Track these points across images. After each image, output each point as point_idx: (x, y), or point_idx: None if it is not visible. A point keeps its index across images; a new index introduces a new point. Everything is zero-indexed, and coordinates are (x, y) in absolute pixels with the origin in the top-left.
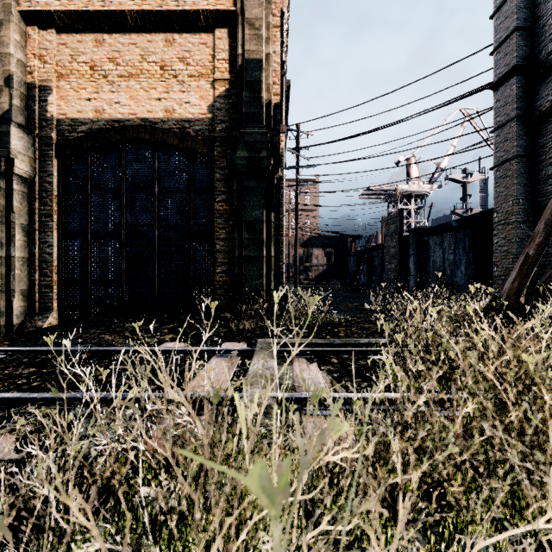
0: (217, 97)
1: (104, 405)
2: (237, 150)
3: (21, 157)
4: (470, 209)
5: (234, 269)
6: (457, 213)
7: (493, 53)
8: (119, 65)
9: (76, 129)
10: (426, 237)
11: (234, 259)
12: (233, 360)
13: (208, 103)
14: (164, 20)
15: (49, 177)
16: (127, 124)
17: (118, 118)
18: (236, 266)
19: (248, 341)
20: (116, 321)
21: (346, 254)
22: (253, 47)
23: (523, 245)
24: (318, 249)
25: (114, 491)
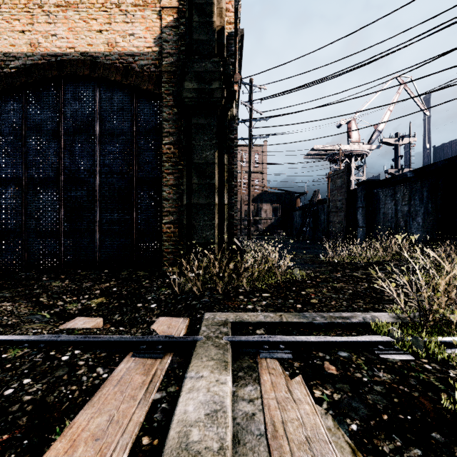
0: (164, 27)
1: None
2: (185, 81)
3: None
4: (401, 168)
5: (182, 219)
6: (390, 172)
7: None
8: None
9: (8, 65)
10: (376, 190)
11: (182, 207)
12: (157, 367)
13: (154, 35)
14: None
15: None
16: (64, 59)
17: (55, 52)
18: (184, 215)
19: (192, 315)
20: (44, 278)
21: (291, 209)
22: None
23: None
24: (267, 204)
25: None
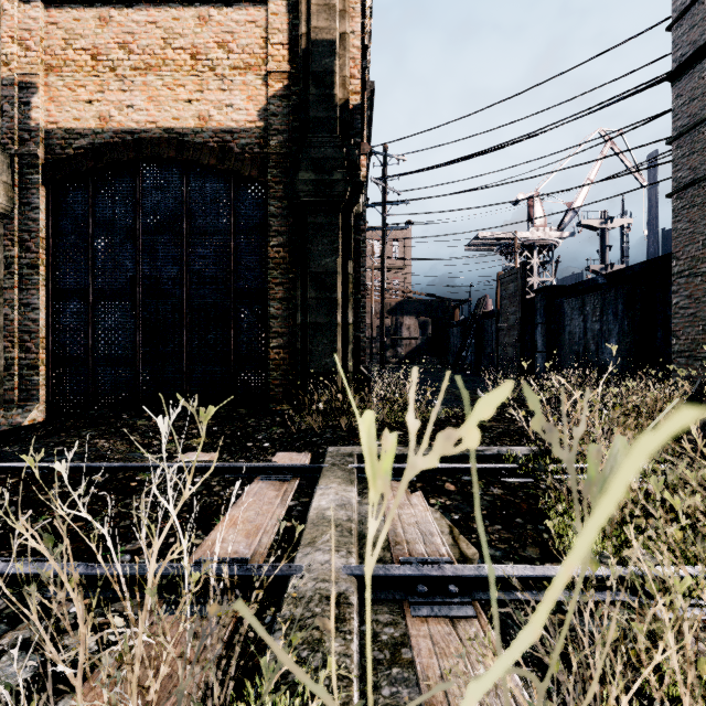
0: (272, 97)
1: (37, 590)
2: (299, 170)
3: None
4: (610, 264)
5: (295, 342)
6: (593, 270)
7: (671, 27)
8: (132, 52)
9: (72, 144)
10: (559, 300)
11: (295, 327)
12: (287, 486)
13: (258, 107)
14: None
15: (33, 211)
16: (143, 137)
17: (131, 128)
18: (298, 337)
19: (314, 451)
20: (125, 416)
21: (447, 324)
22: (322, 22)
23: None
24: (410, 318)
25: None
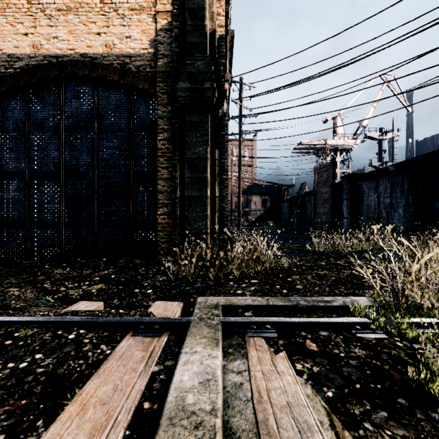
0: (159, 30)
1: None
2: (178, 81)
3: None
4: (385, 162)
5: (176, 210)
6: (374, 166)
7: None
8: None
9: (12, 65)
10: (360, 182)
11: (176, 200)
12: (155, 344)
13: (149, 38)
14: None
15: None
16: (65, 60)
17: (56, 53)
18: (178, 206)
19: (186, 299)
20: (47, 266)
21: (280, 201)
22: None
23: None
24: (256, 196)
25: None
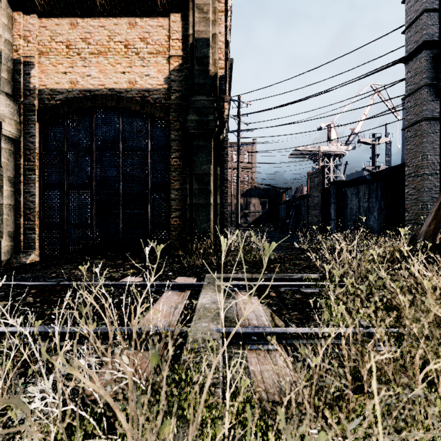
0: (172, 70)
1: (63, 339)
2: (188, 114)
3: (7, 120)
4: (378, 166)
5: (186, 214)
6: (367, 169)
7: (404, 32)
8: (90, 44)
9: (54, 98)
10: (344, 188)
11: (186, 206)
12: (184, 294)
13: (164, 76)
14: (127, 6)
15: (32, 137)
16: (97, 93)
17: (89, 88)
18: (188, 211)
19: (198, 276)
20: (87, 258)
21: (277, 203)
22: (202, 28)
23: (431, 194)
24: (255, 199)
25: (55, 440)
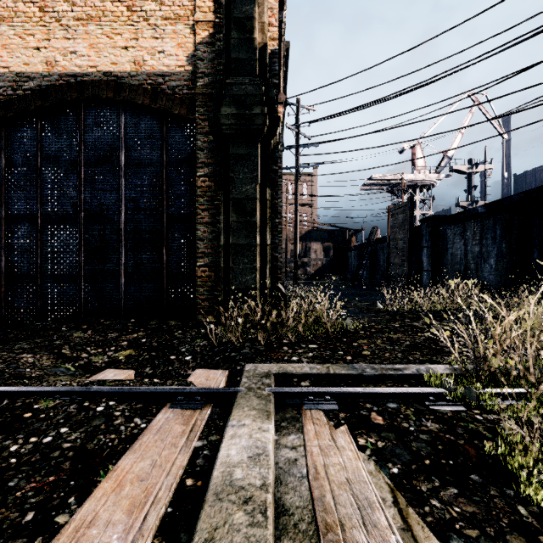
0: (199, 43)
1: None
2: (222, 106)
3: None
4: (476, 201)
5: (219, 261)
6: (462, 205)
7: None
8: (75, 5)
9: (21, 86)
10: (443, 227)
11: (219, 248)
12: (196, 417)
13: (187, 53)
14: None
15: None
16: (85, 79)
17: (74, 72)
18: (222, 257)
19: (231, 367)
20: (64, 328)
21: (346, 249)
22: None
23: None
24: (317, 243)
25: None
